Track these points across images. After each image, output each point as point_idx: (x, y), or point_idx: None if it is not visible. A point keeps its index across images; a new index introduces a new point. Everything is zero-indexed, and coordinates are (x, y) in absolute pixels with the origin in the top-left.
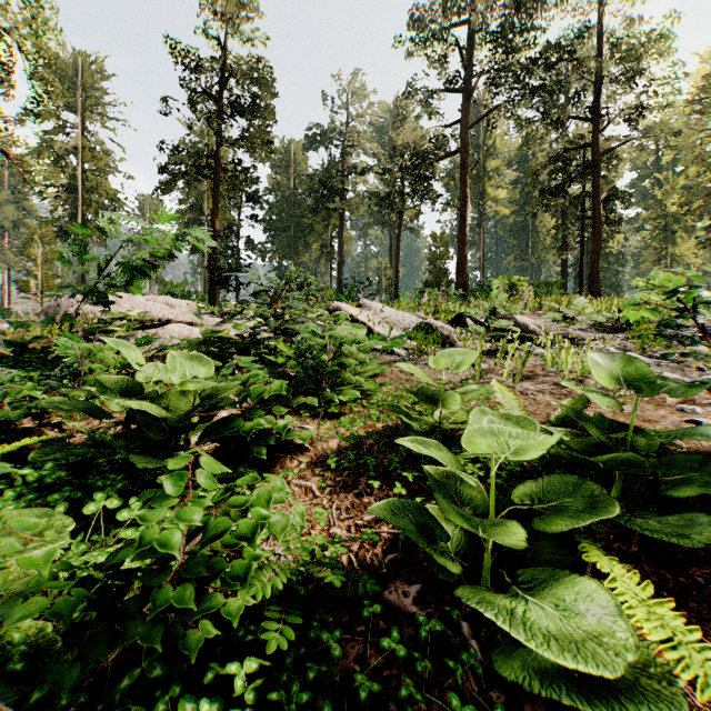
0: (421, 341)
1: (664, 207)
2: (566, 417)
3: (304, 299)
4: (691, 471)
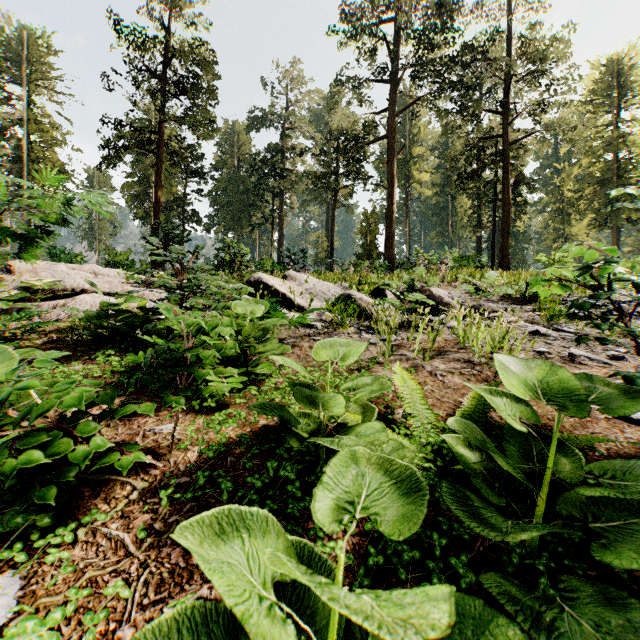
0: (338, 314)
1: (562, 192)
2: (473, 412)
3: (236, 269)
4: (631, 515)
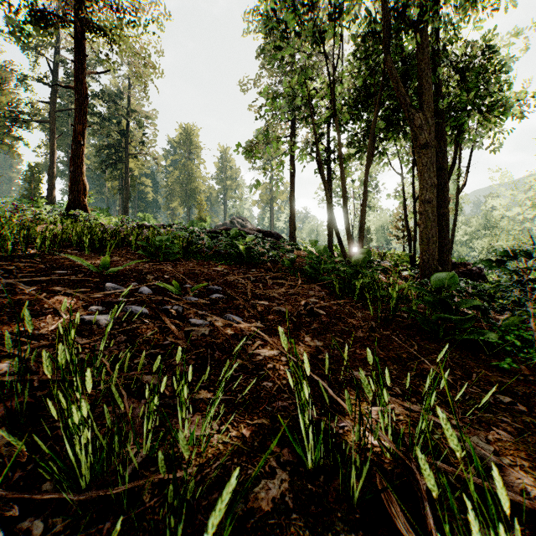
0: None
1: None
2: None
3: None
4: None
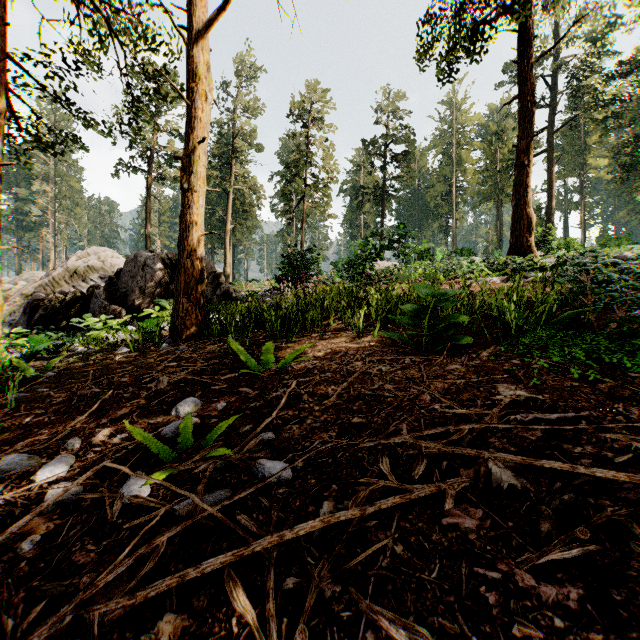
0: None
1: None
2: None
3: None
4: None
